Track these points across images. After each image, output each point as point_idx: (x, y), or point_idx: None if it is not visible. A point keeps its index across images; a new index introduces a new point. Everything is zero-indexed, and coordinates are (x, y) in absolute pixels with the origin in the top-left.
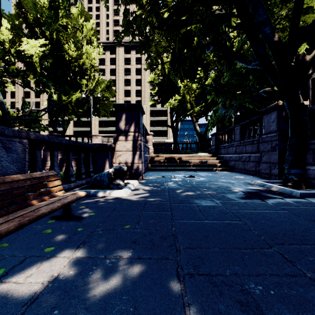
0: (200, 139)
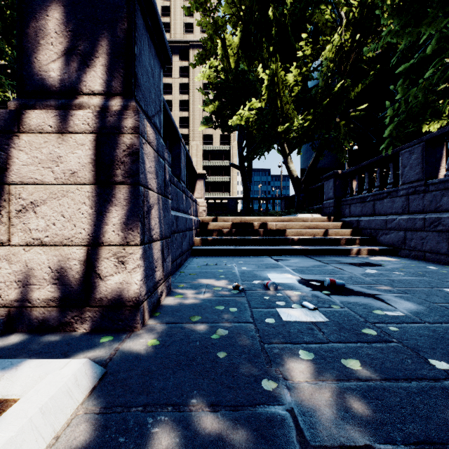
0: (297, 187)
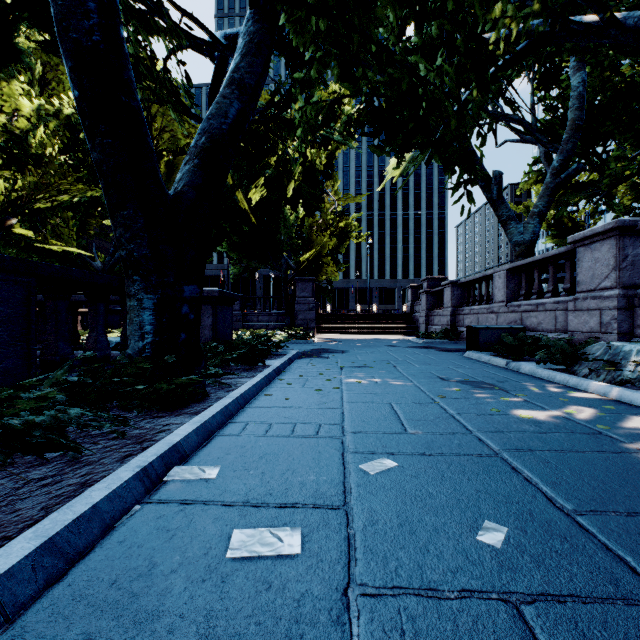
0: None
